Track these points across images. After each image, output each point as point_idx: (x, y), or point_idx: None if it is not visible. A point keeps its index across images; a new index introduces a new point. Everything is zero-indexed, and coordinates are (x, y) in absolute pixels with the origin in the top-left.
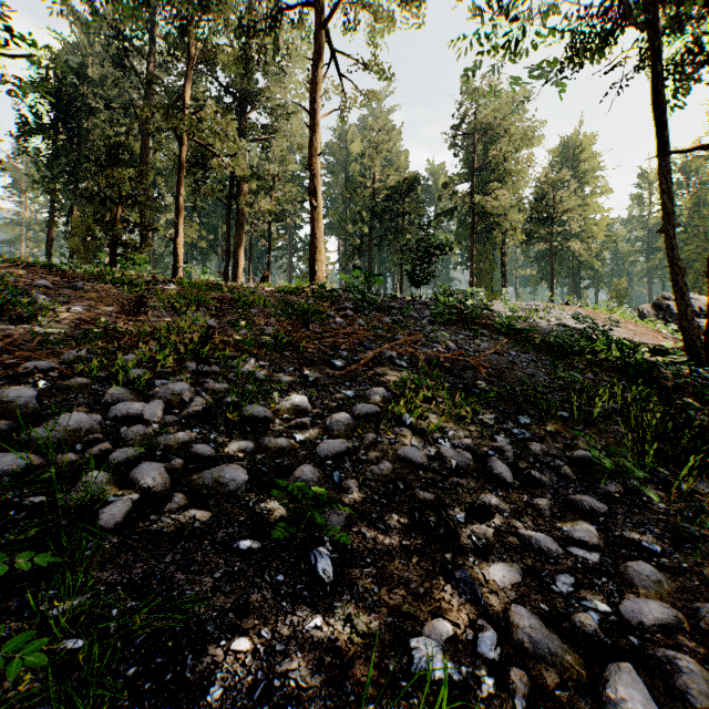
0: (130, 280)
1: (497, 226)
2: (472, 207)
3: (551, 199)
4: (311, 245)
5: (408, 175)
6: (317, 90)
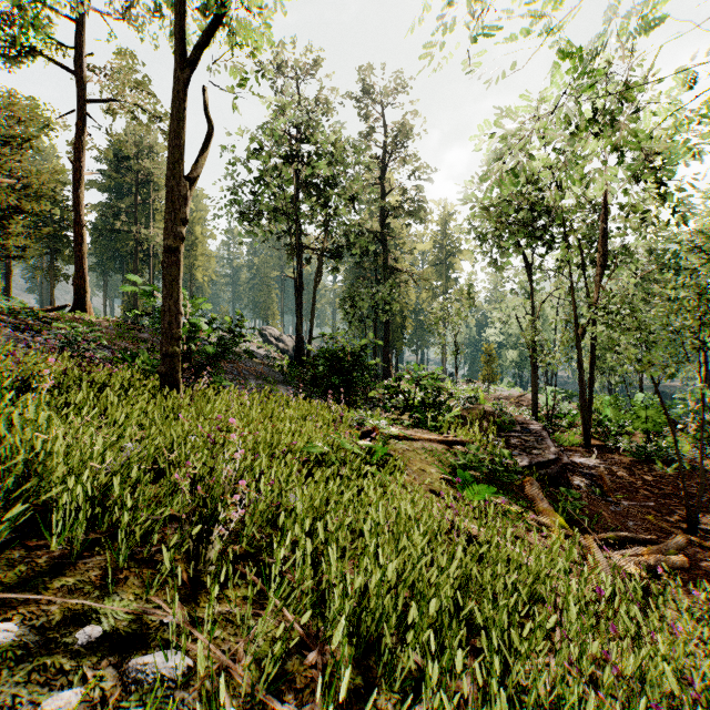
0: (49, 321)
1: (153, 255)
2: (136, 235)
3: (191, 244)
4: (81, 278)
5: (63, 180)
6: (83, 150)
